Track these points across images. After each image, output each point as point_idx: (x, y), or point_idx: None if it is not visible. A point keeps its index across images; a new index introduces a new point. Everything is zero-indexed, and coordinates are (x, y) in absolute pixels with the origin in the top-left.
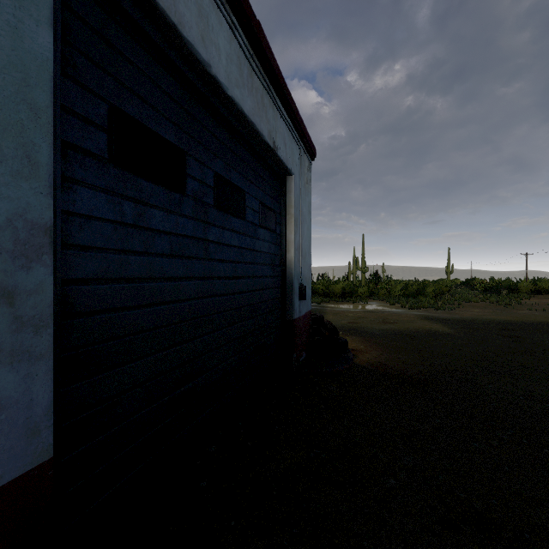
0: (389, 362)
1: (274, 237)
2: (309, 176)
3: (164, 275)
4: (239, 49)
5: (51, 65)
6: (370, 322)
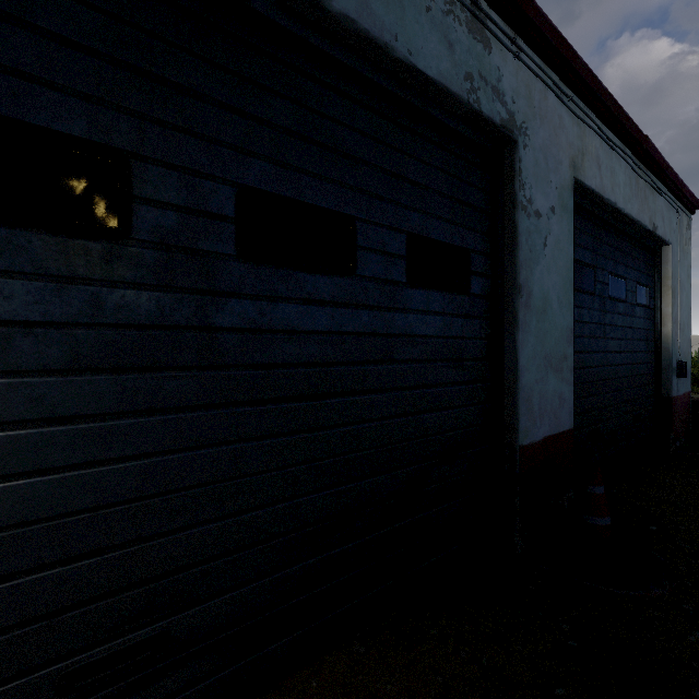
0: None
1: (648, 312)
2: (687, 235)
3: (587, 350)
4: (630, 170)
5: (572, 260)
6: None
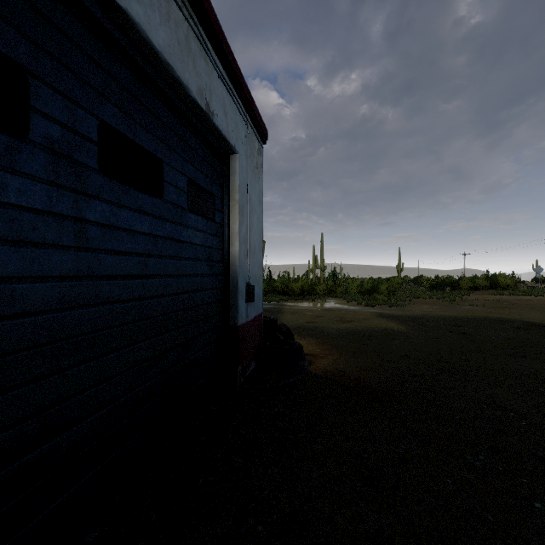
0: (346, 368)
1: (213, 226)
2: (259, 160)
3: None
4: None
5: None
6: (327, 321)
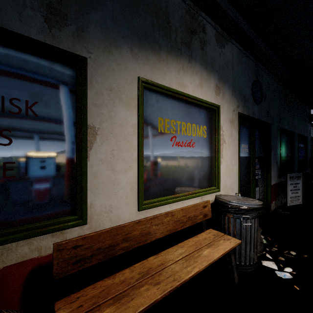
0: None
1: None
2: None
3: None
4: None
5: None
6: None
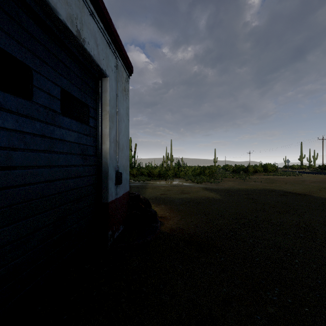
0: (185, 226)
1: (87, 128)
2: (127, 86)
3: None
4: None
5: None
6: (174, 193)
